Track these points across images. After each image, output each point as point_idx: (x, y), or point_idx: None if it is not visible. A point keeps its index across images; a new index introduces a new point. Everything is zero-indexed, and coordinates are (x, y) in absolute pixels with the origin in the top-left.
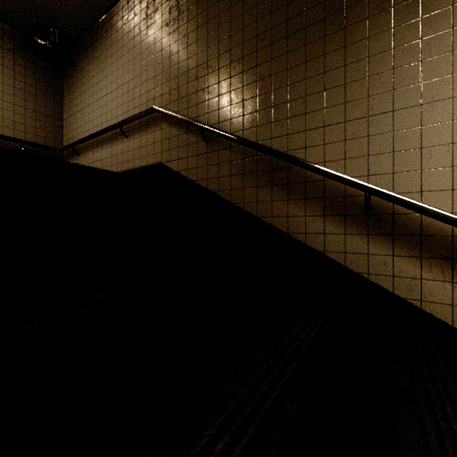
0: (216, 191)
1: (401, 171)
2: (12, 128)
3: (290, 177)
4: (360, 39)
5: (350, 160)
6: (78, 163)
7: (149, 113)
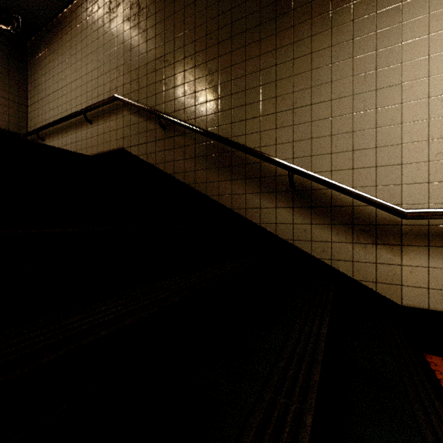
0: (172, 174)
1: (317, 154)
2: None
3: (233, 160)
4: (287, 44)
5: (279, 145)
6: None
7: (111, 101)
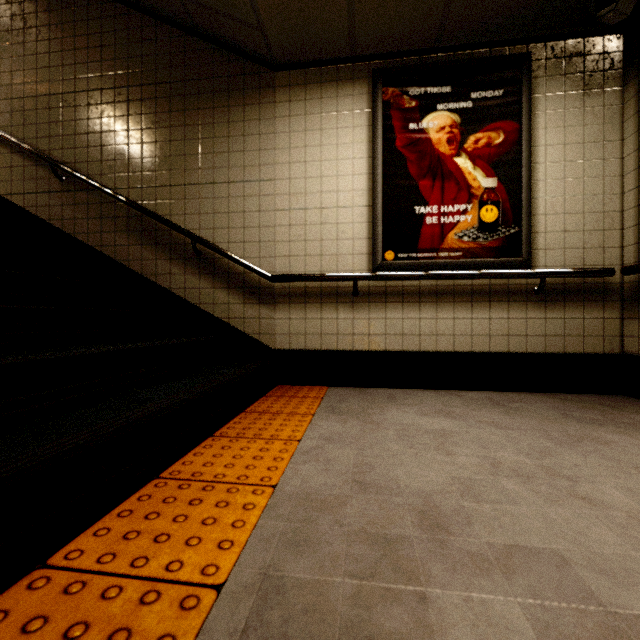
0: (72, 233)
1: (218, 228)
2: None
3: (144, 225)
4: (195, 123)
5: (188, 215)
6: None
7: None
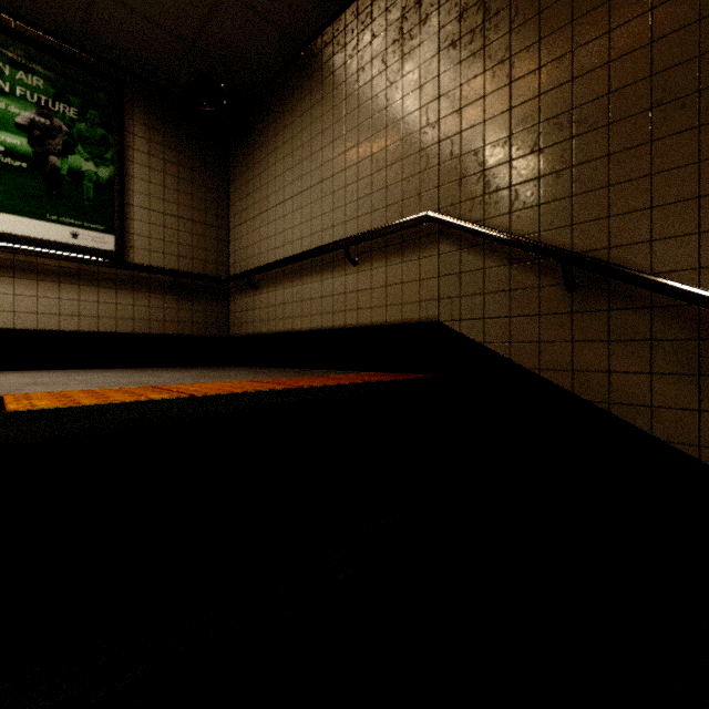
0: (601, 403)
1: None
2: (161, 252)
3: None
4: None
5: None
6: (257, 302)
7: (415, 225)
